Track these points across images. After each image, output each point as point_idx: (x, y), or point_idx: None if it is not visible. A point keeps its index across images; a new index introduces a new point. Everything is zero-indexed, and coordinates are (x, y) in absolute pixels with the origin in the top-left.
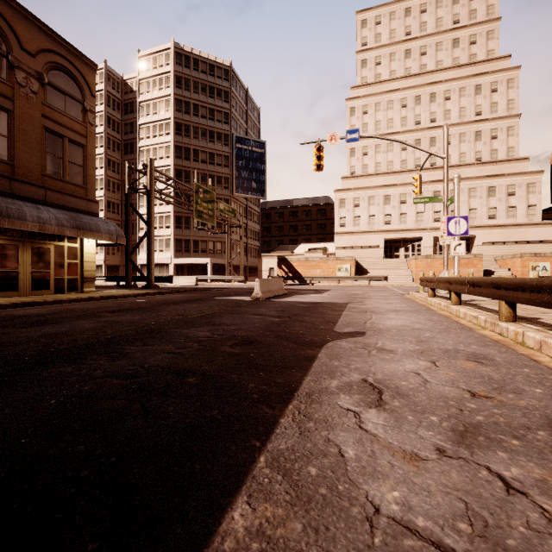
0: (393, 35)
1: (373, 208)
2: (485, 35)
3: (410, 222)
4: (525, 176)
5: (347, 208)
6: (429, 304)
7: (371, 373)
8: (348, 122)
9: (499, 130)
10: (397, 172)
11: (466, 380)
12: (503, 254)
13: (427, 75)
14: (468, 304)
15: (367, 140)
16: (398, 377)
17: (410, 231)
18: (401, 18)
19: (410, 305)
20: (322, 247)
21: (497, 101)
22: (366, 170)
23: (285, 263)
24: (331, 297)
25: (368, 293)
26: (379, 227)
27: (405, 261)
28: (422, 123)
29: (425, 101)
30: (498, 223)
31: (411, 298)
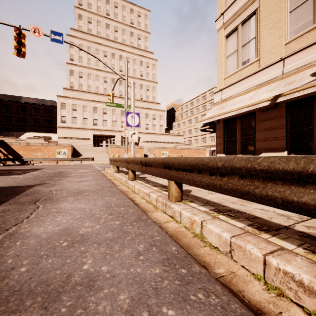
0: (99, 10)
1: (86, 113)
2: (144, 38)
3: (109, 126)
4: (159, 111)
5: (67, 110)
6: (115, 178)
7: None
8: (68, 51)
9: (150, 87)
10: (101, 94)
11: None
12: (151, 147)
13: (118, 44)
14: (140, 178)
15: (82, 68)
16: None
17: (109, 131)
18: (104, 3)
19: (98, 182)
20: (46, 136)
21: (149, 72)
22: (81, 87)
23: (3, 146)
24: (28, 177)
25: (73, 171)
26: (90, 126)
27: (106, 149)
28: (115, 70)
29: (117, 58)
30: (149, 132)
31: (104, 174)
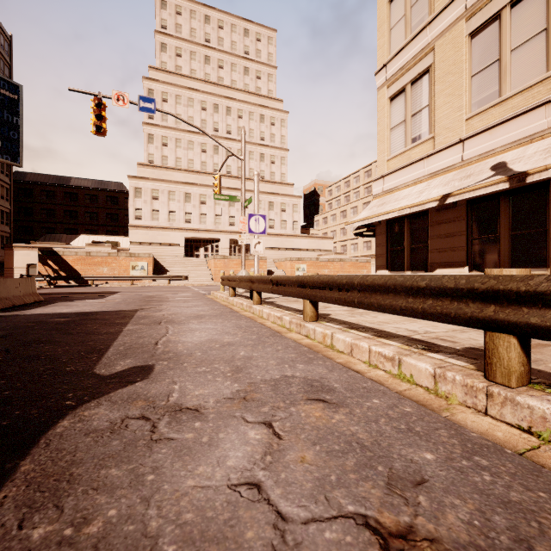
0: (194, 34)
1: (174, 204)
2: (267, 76)
3: (209, 223)
4: (292, 198)
5: (144, 199)
6: (231, 304)
7: (145, 546)
8: None
9: (276, 158)
10: (197, 171)
11: (339, 472)
12: (278, 257)
13: (224, 88)
14: (268, 303)
15: (168, 130)
16: (217, 533)
17: (209, 232)
18: (201, 22)
19: (213, 308)
20: (112, 241)
21: (275, 133)
22: (166, 162)
23: (53, 258)
24: (116, 302)
25: (167, 295)
26: (179, 224)
27: (205, 261)
28: (220, 132)
29: (223, 112)
30: (275, 233)
31: (213, 298)
